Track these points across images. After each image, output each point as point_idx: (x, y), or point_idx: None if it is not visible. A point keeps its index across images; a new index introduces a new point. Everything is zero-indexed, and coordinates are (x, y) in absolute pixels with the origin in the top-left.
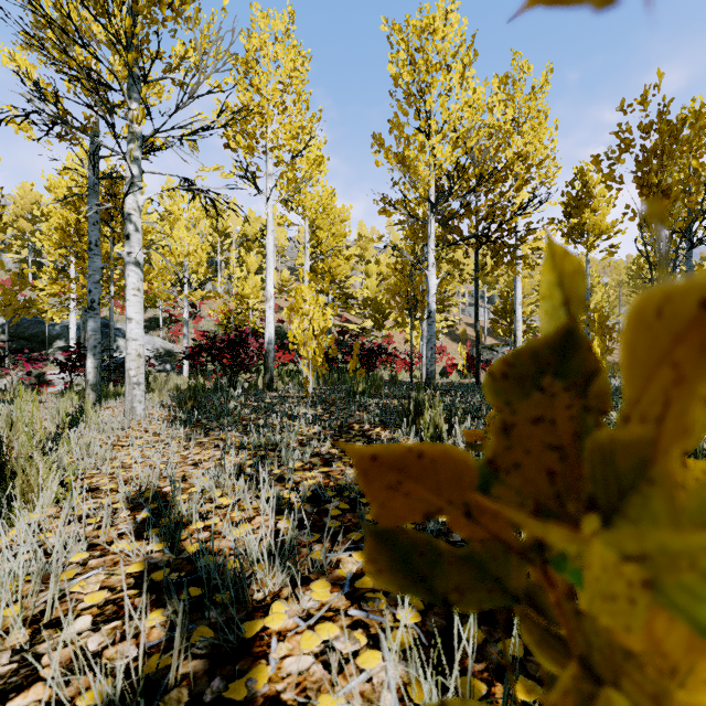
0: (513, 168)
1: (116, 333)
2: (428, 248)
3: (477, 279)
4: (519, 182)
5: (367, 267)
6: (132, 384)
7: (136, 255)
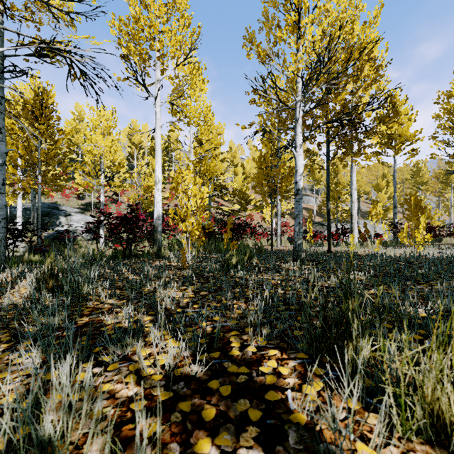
0: (363, 69)
1: (60, 213)
2: (296, 131)
3: (328, 167)
4: (366, 83)
5: (236, 169)
6: None
7: None
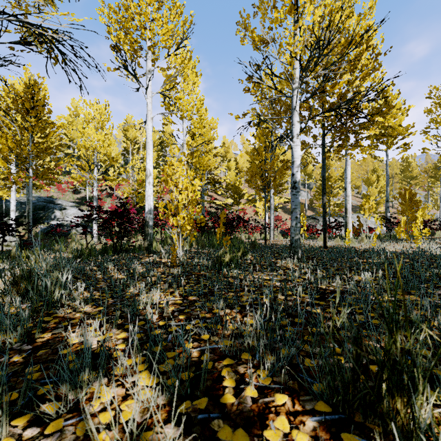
0: (361, 58)
1: (55, 207)
2: (293, 120)
3: (323, 159)
4: (364, 73)
5: (229, 163)
6: None
7: None
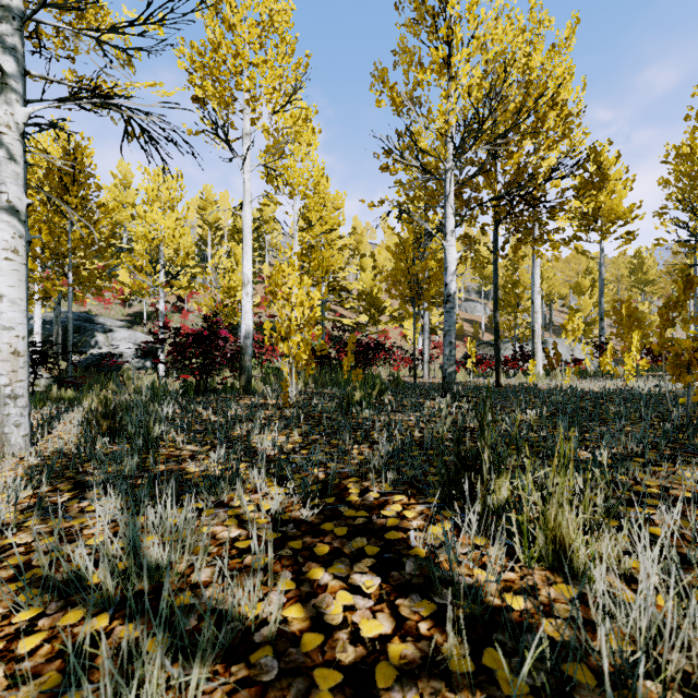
0: (546, 120)
1: (96, 328)
2: (446, 211)
3: (496, 260)
4: (550, 139)
5: (362, 260)
6: (3, 397)
7: (7, 196)
